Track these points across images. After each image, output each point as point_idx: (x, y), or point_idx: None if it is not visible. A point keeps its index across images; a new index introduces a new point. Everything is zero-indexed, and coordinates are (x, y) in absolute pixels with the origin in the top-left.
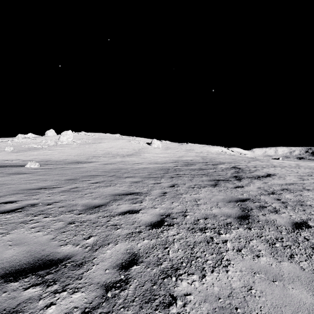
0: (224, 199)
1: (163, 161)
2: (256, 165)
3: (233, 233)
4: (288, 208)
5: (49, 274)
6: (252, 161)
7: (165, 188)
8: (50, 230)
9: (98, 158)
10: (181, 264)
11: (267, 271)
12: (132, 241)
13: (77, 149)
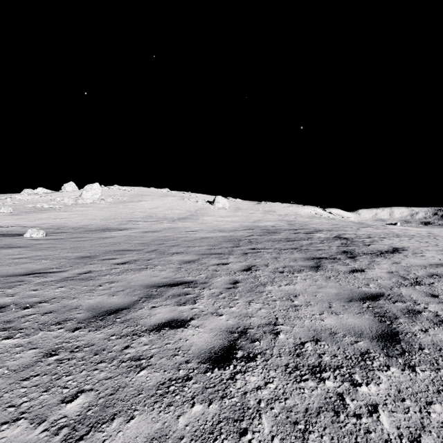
0: (340, 295)
1: (231, 228)
2: (370, 234)
3: (383, 381)
4: None
5: None
6: (362, 227)
7: (236, 273)
8: (0, 375)
9: (136, 223)
10: None
11: None
12: (166, 407)
13: (106, 211)
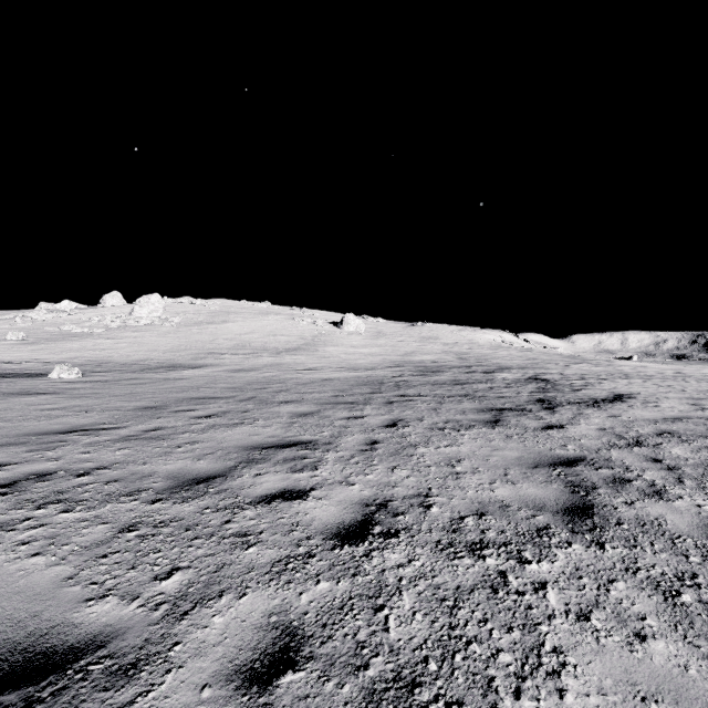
0: (523, 459)
1: (369, 364)
2: (585, 373)
3: (560, 559)
4: (688, 485)
5: (31, 705)
6: (574, 363)
7: (375, 431)
8: (69, 551)
9: (220, 356)
10: (424, 667)
11: (678, 693)
12: (285, 584)
13: (173, 337)
